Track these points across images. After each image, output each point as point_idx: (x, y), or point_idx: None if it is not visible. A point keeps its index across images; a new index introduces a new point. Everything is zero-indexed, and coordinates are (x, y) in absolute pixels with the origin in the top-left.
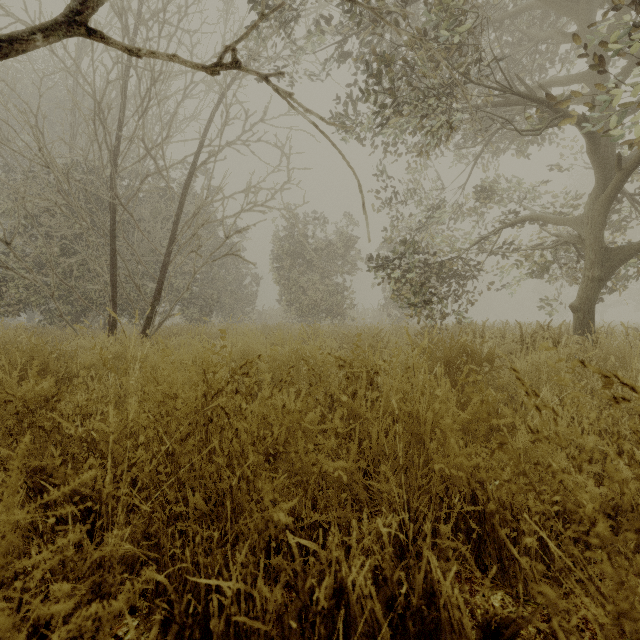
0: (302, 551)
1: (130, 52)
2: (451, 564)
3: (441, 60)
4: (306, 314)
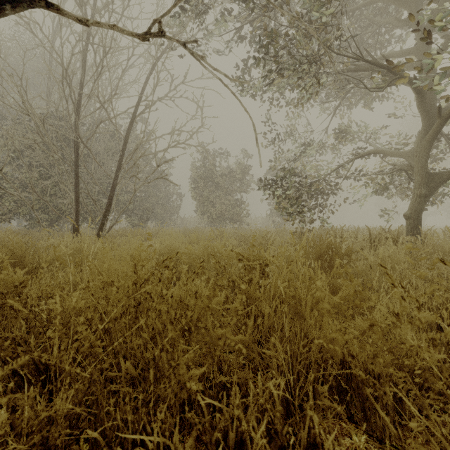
0: (210, 406)
1: (80, 22)
2: (329, 422)
3: (313, 34)
4: (215, 221)
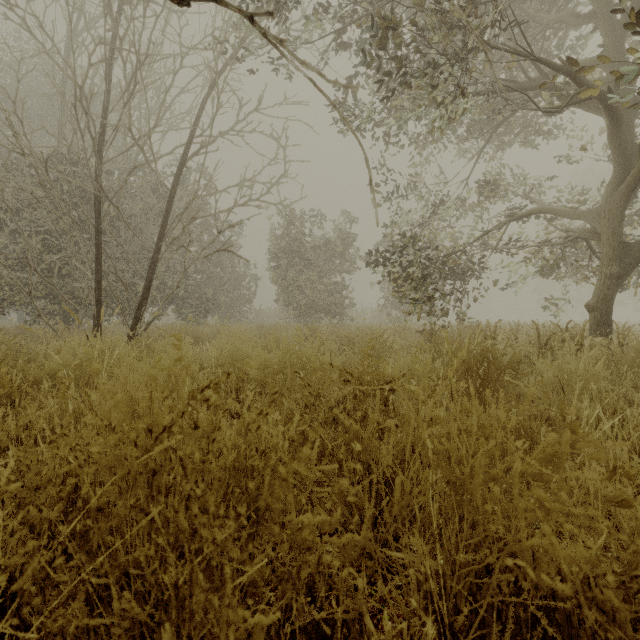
0: None
1: None
2: None
3: (461, 14)
4: (304, 314)
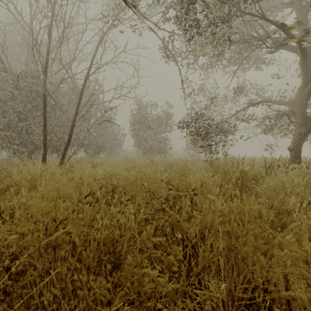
0: None
1: None
2: None
3: None
4: (147, 152)
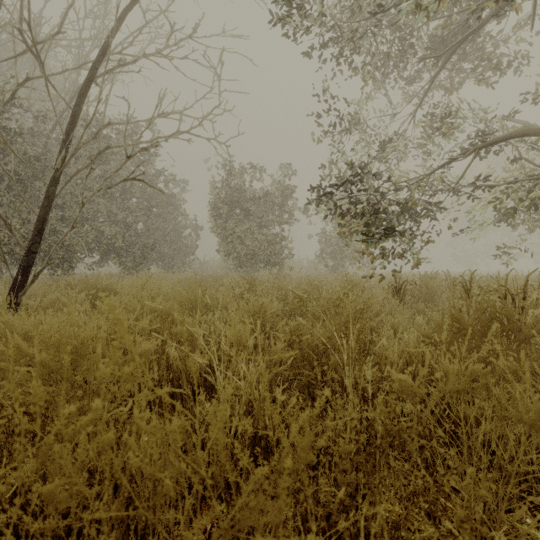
0: None
1: None
2: None
3: None
4: (244, 264)
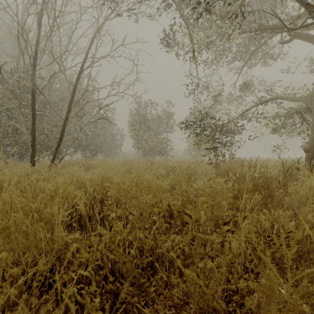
0: None
1: None
2: None
3: None
4: (147, 154)
